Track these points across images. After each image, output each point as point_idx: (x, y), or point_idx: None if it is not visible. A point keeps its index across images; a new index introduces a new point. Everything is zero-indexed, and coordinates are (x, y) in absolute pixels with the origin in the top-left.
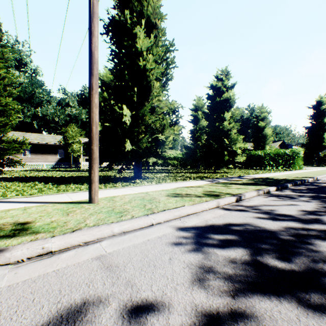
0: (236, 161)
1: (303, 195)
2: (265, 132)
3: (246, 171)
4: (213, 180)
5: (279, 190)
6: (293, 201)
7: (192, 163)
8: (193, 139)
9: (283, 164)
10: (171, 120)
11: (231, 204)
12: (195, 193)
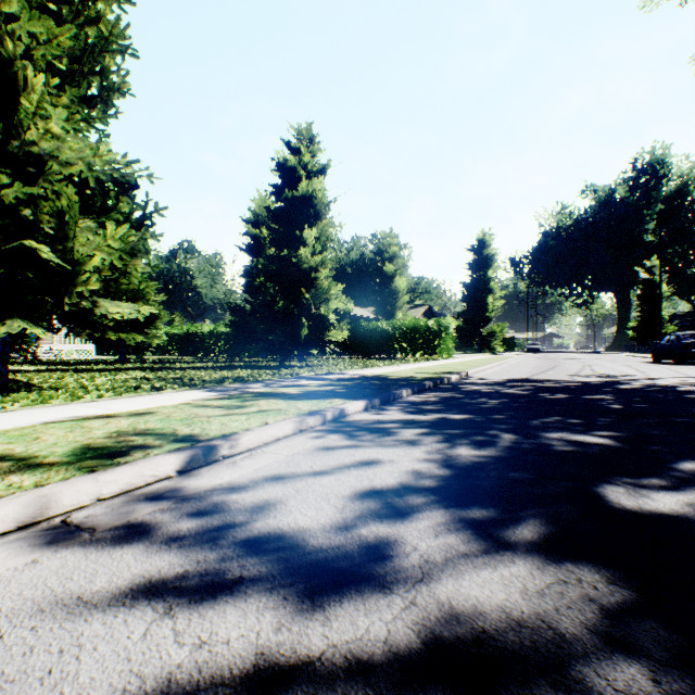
0: (331, 341)
1: (418, 420)
2: (396, 285)
3: (355, 363)
4: (240, 386)
5: (376, 409)
6: (373, 449)
7: (253, 346)
8: (252, 291)
9: (425, 347)
10: (128, 217)
11: (138, 492)
12: (39, 451)
